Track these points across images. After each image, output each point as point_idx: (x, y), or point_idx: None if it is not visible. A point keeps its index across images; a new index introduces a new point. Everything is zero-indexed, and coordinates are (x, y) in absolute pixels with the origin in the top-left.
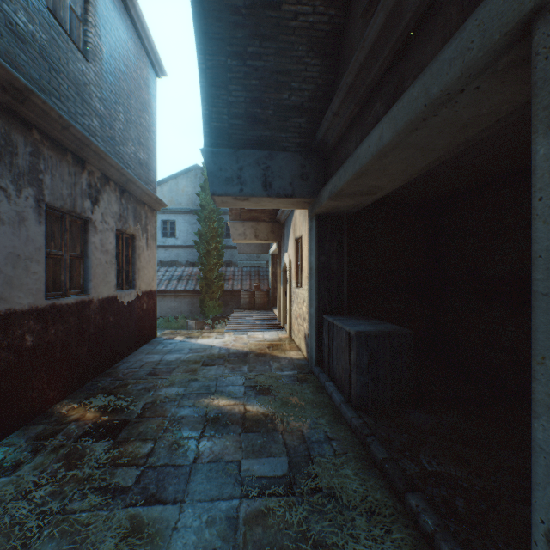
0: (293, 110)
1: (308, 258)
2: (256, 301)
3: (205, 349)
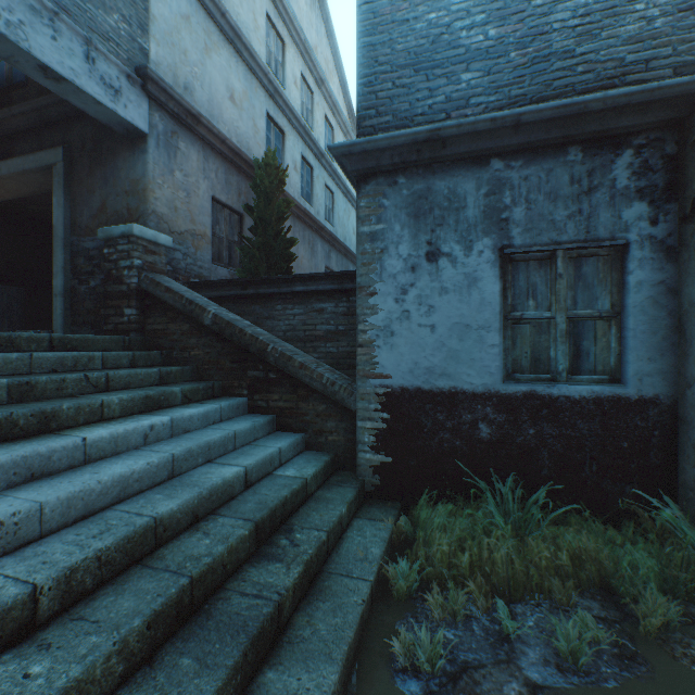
0: None
1: None
2: None
3: None
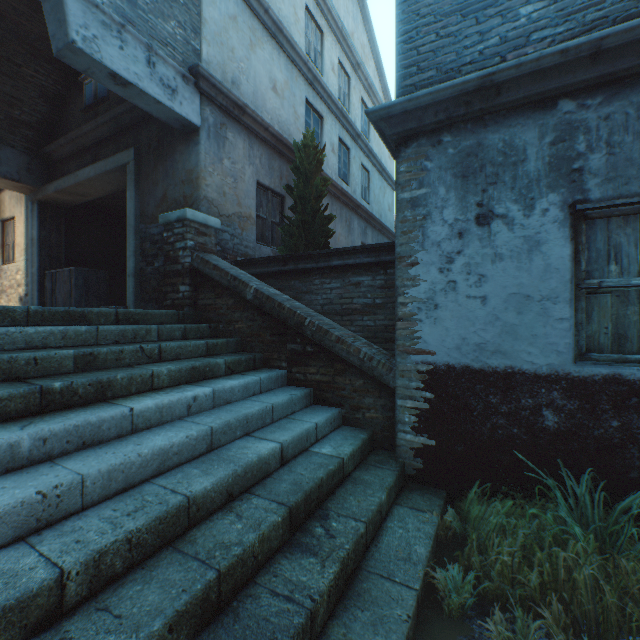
0: (24, 124)
1: (30, 232)
2: None
3: None
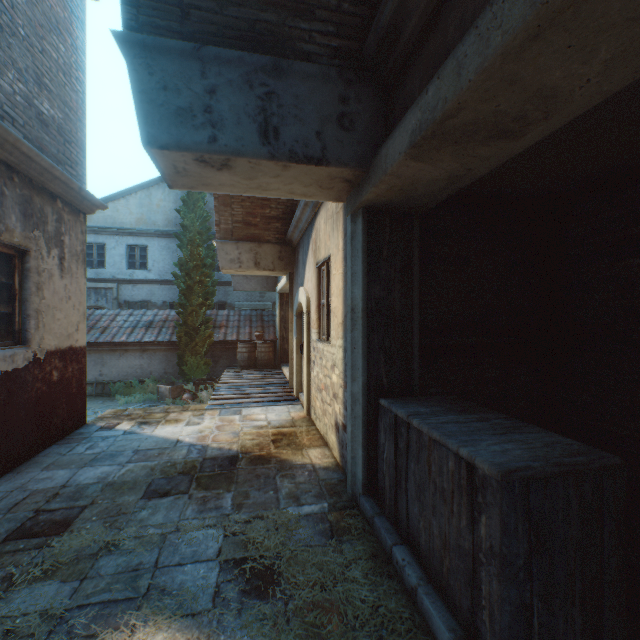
0: None
1: (348, 290)
2: (258, 356)
3: (163, 450)
